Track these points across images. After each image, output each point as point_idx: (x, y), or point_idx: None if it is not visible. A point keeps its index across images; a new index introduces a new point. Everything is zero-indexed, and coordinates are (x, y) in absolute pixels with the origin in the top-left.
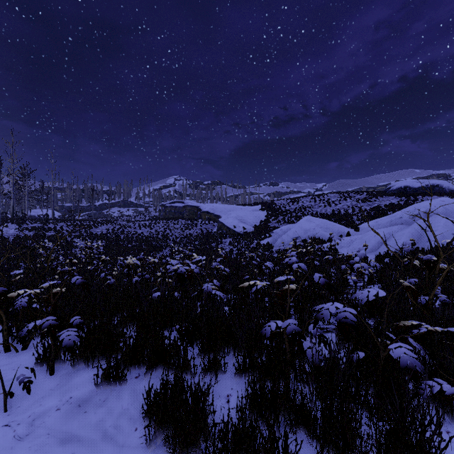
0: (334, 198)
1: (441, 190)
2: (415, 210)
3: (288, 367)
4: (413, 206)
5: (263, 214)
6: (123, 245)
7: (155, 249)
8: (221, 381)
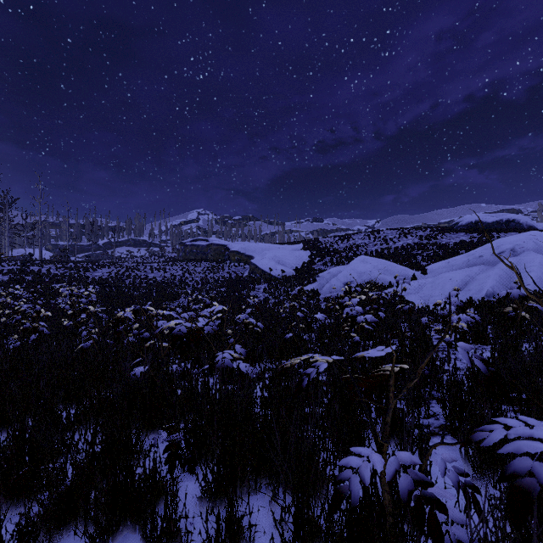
0: (392, 235)
1: (518, 226)
2: (498, 247)
3: None
4: (496, 242)
5: (306, 254)
6: (128, 293)
7: (169, 297)
8: None
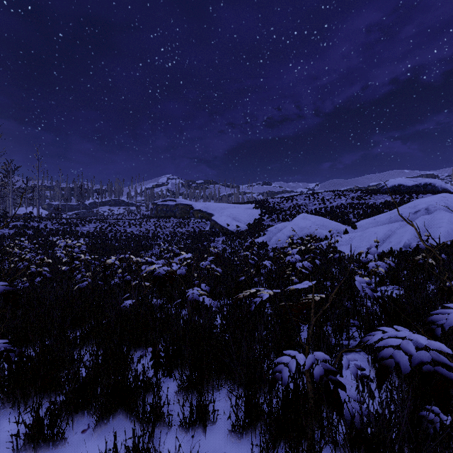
0: (328, 196)
1: (434, 189)
2: (415, 206)
3: (311, 420)
4: (413, 203)
5: (257, 212)
6: (110, 244)
7: (144, 248)
8: (209, 438)
